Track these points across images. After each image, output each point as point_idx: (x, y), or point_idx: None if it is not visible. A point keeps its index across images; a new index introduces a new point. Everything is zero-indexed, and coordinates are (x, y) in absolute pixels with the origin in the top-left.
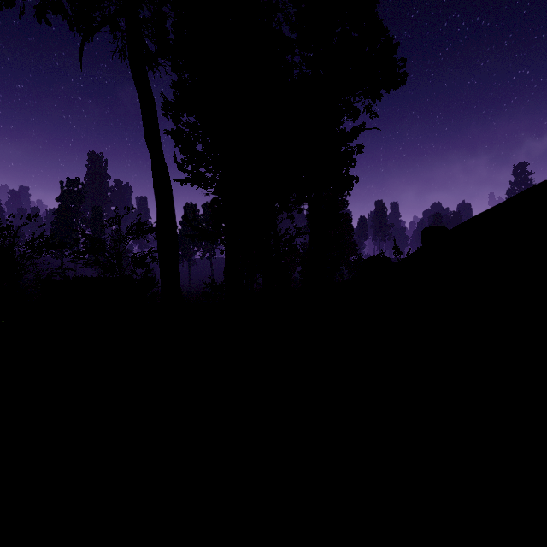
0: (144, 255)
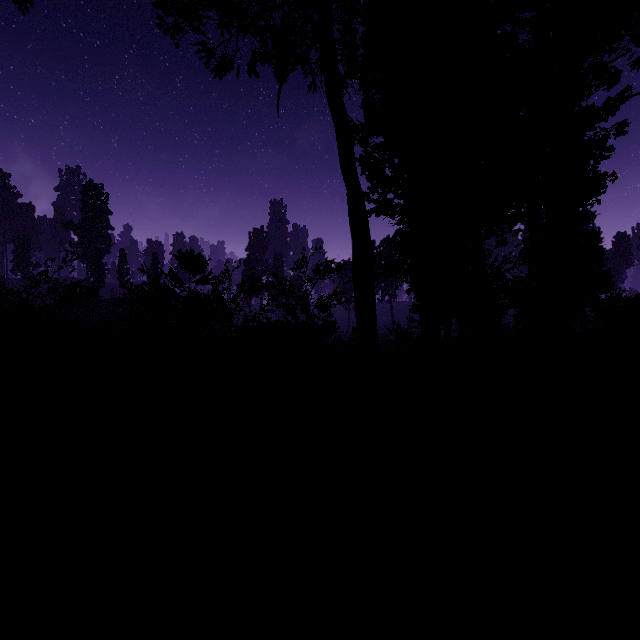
0: (329, 297)
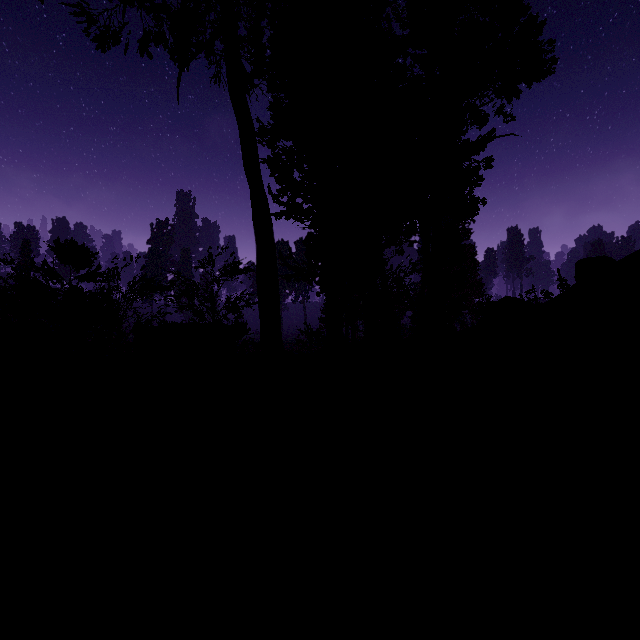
0: (237, 298)
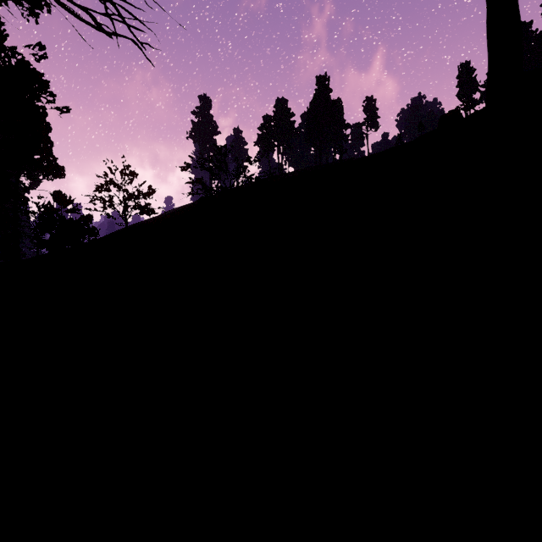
0: None
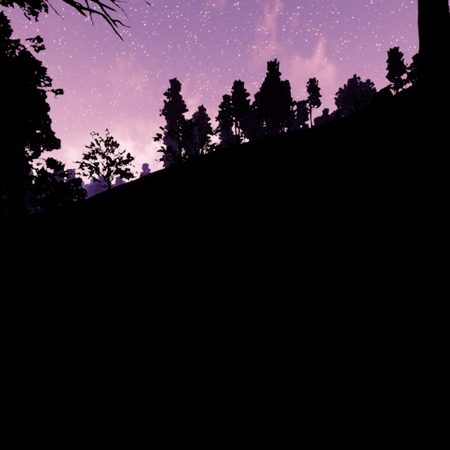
0: None
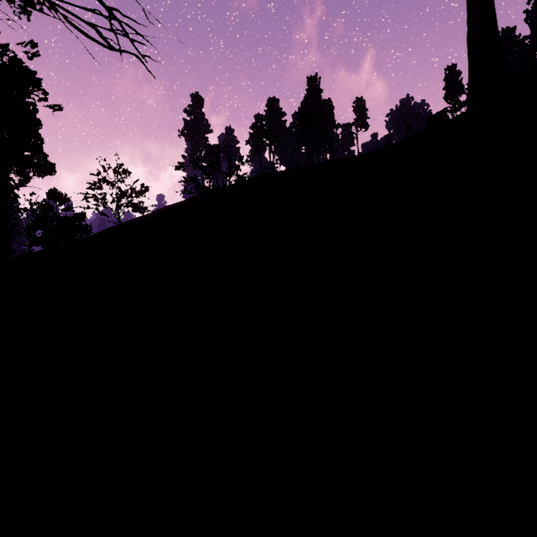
0: None
